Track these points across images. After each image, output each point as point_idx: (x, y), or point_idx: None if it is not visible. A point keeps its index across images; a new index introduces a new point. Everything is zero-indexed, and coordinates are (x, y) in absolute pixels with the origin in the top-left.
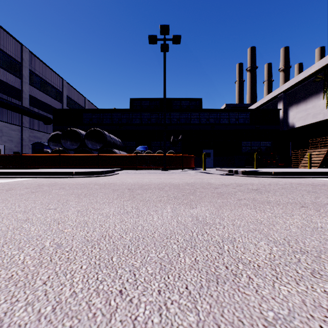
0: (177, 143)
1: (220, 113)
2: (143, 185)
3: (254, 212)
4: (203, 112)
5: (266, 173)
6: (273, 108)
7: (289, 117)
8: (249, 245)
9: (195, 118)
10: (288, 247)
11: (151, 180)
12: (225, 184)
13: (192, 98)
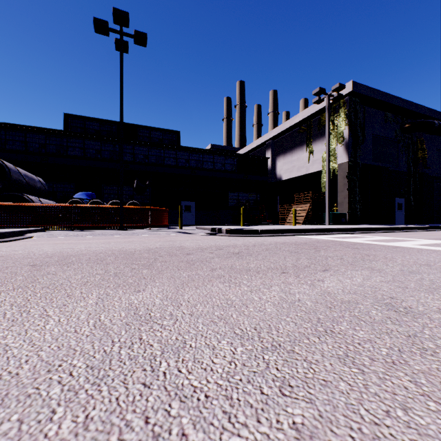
0: (144, 191)
1: (203, 154)
2: (68, 257)
3: (227, 288)
4: (182, 151)
5: (252, 231)
6: (262, 156)
7: (277, 168)
8: (205, 351)
9: (170, 158)
10: (257, 342)
11: (91, 247)
12: (202, 248)
13: (167, 130)
